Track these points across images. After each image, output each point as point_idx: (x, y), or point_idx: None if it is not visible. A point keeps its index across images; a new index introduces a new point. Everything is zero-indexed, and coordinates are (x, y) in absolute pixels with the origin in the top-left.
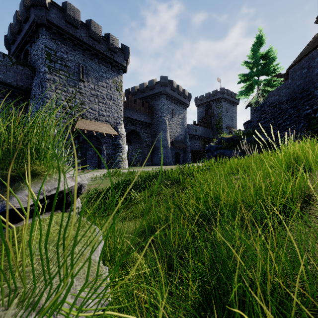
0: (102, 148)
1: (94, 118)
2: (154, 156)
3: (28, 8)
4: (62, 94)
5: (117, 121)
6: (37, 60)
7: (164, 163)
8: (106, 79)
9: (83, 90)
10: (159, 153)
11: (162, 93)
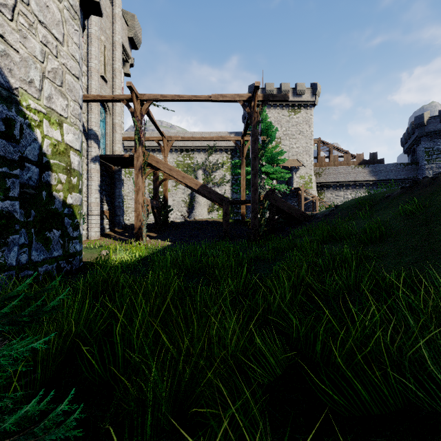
0: None
1: None
2: None
3: (414, 127)
4: None
5: None
6: (419, 157)
7: None
8: None
9: None
10: None
11: None
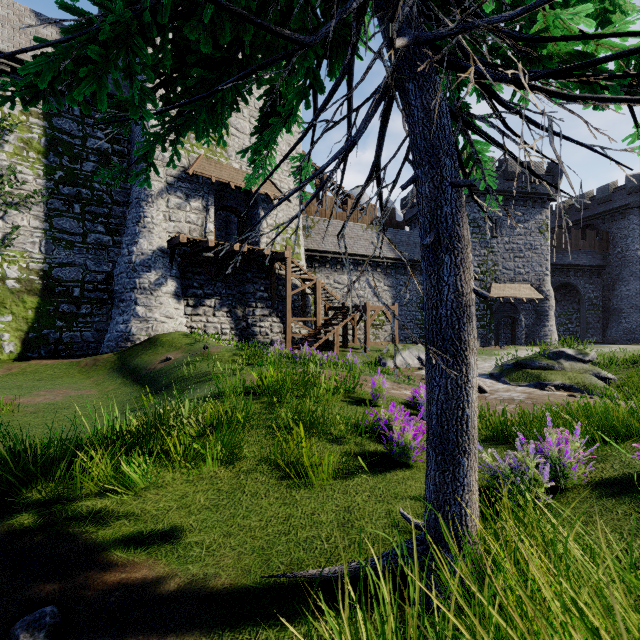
0: (518, 318)
1: (509, 279)
2: (611, 326)
3: None
4: (475, 260)
5: (539, 278)
6: None
7: (635, 340)
8: (524, 223)
9: (495, 248)
10: (623, 321)
11: (631, 207)
